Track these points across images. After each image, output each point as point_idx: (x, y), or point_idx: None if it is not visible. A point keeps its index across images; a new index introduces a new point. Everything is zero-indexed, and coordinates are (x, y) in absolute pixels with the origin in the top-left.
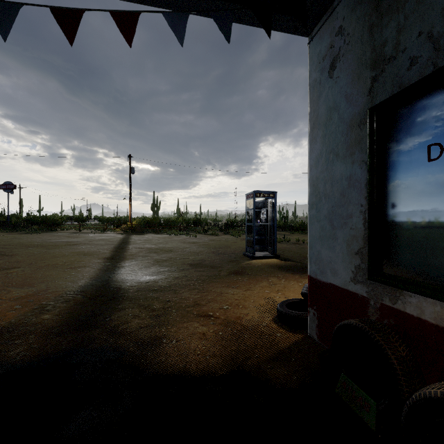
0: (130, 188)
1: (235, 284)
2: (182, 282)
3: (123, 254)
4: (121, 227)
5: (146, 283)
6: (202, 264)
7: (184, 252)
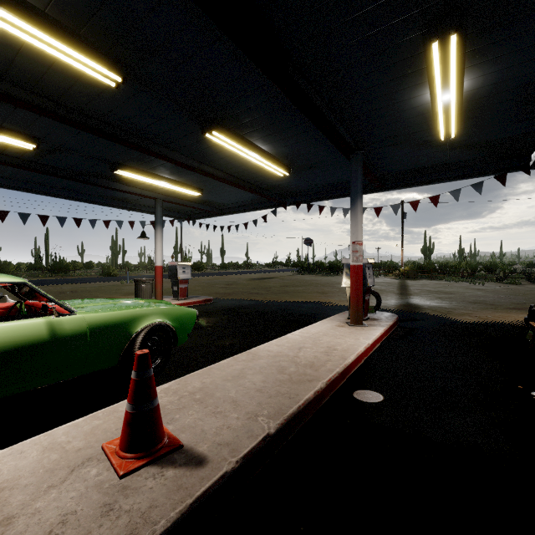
0: (402, 234)
1: (506, 312)
2: (460, 307)
3: (408, 292)
4: (393, 273)
5: (433, 305)
6: (481, 303)
7: (465, 295)
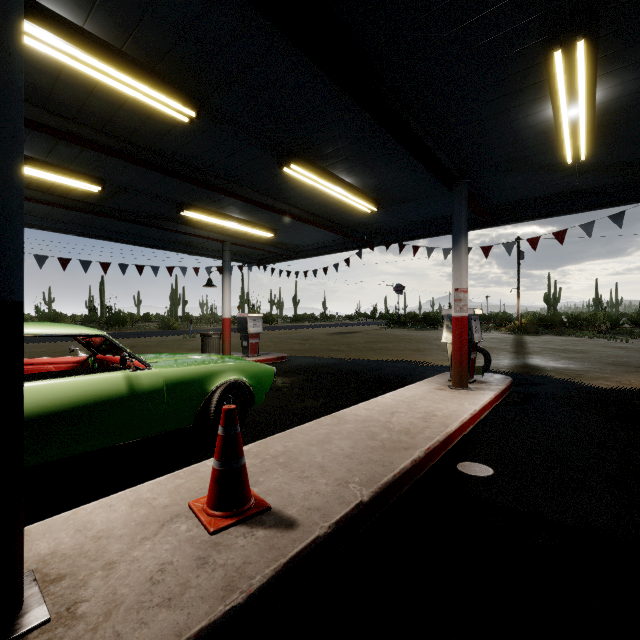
0: (518, 278)
1: None
2: (595, 370)
3: (525, 350)
4: (506, 327)
5: (559, 367)
6: (623, 364)
7: (602, 354)
